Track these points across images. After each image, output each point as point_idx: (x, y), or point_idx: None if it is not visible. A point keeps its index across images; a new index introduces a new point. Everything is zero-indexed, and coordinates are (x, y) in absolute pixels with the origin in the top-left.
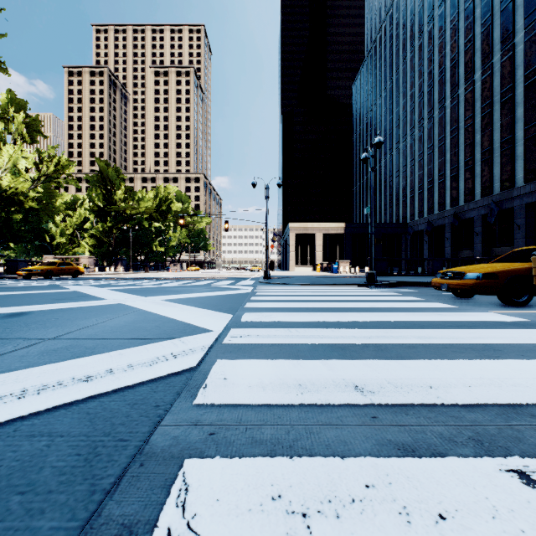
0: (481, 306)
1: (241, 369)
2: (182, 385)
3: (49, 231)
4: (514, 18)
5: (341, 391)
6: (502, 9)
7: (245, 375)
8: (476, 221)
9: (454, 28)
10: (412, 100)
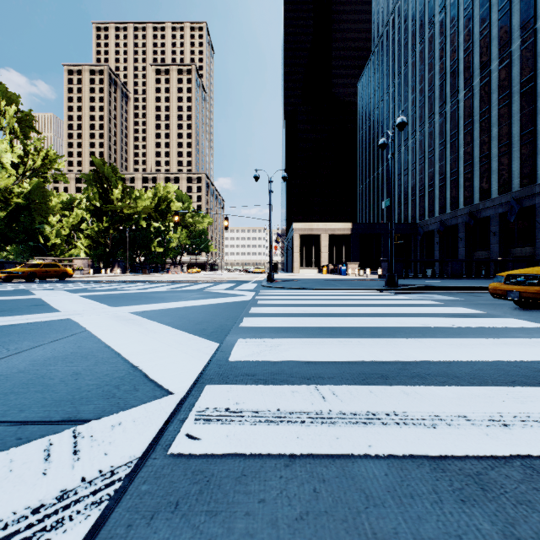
0: None
1: None
2: None
3: (44, 231)
4: (536, 1)
5: None
6: None
7: None
8: (492, 220)
9: (468, 16)
10: (422, 95)
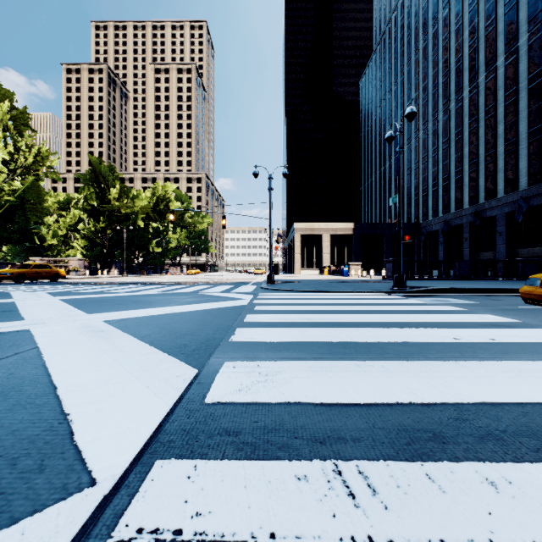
0: None
1: None
2: None
3: (39, 232)
4: None
5: None
6: None
7: None
8: (498, 220)
9: (473, 11)
10: (425, 93)
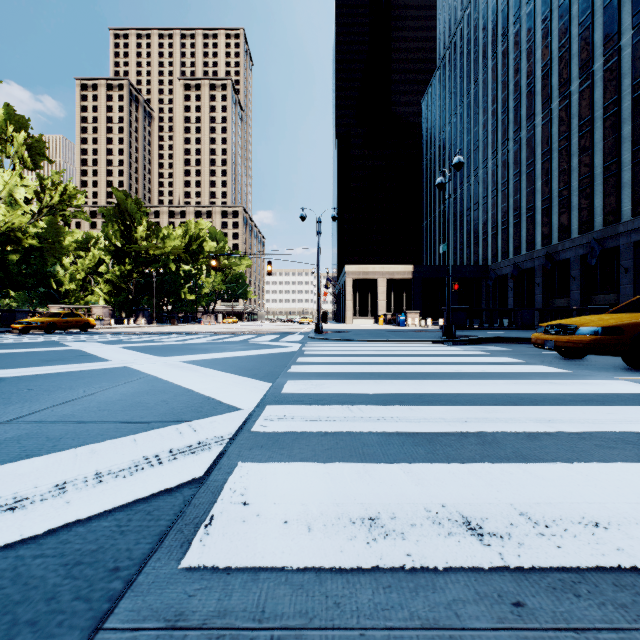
0: (601, 370)
1: (274, 483)
2: (173, 517)
3: (56, 275)
4: (620, 15)
5: (443, 534)
6: (604, 5)
7: (280, 496)
8: (572, 263)
9: (545, 29)
10: (494, 118)
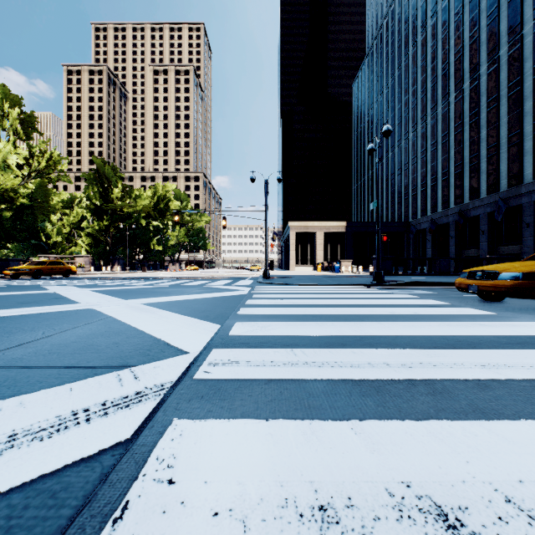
0: (522, 312)
1: (209, 449)
2: (80, 502)
3: (45, 230)
4: (522, 8)
5: None
6: (509, 0)
7: (213, 470)
8: (481, 219)
9: (458, 21)
10: (415, 97)
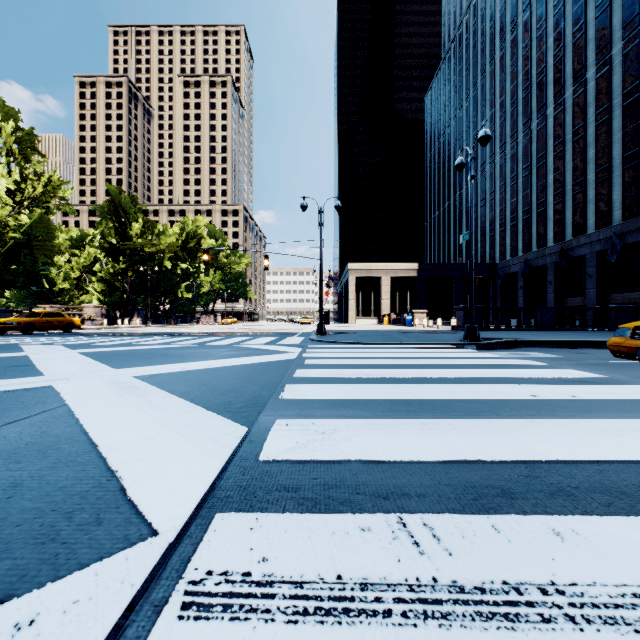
0: None
1: None
2: None
3: (49, 274)
4: None
5: None
6: None
7: None
8: (588, 260)
9: (558, 14)
10: (502, 110)
